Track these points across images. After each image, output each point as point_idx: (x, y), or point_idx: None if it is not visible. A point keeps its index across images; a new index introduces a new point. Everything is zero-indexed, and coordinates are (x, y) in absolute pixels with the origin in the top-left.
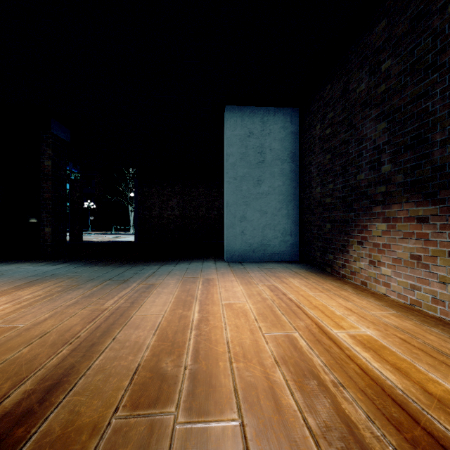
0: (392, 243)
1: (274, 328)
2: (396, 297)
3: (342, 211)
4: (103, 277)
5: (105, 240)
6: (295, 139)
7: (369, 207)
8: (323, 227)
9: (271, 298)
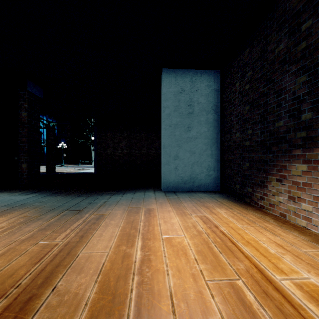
0: (314, 183)
1: (216, 273)
2: (318, 231)
3: (261, 153)
4: (63, 207)
5: (73, 171)
6: (217, 95)
7: (288, 149)
8: (242, 165)
9: (206, 231)
